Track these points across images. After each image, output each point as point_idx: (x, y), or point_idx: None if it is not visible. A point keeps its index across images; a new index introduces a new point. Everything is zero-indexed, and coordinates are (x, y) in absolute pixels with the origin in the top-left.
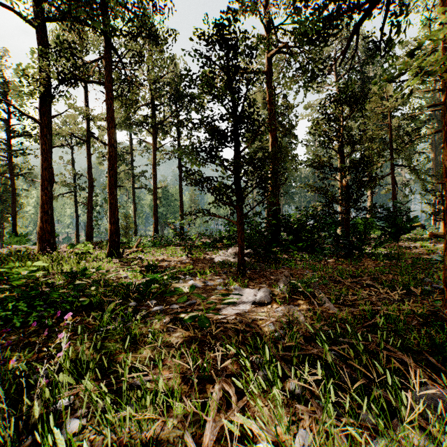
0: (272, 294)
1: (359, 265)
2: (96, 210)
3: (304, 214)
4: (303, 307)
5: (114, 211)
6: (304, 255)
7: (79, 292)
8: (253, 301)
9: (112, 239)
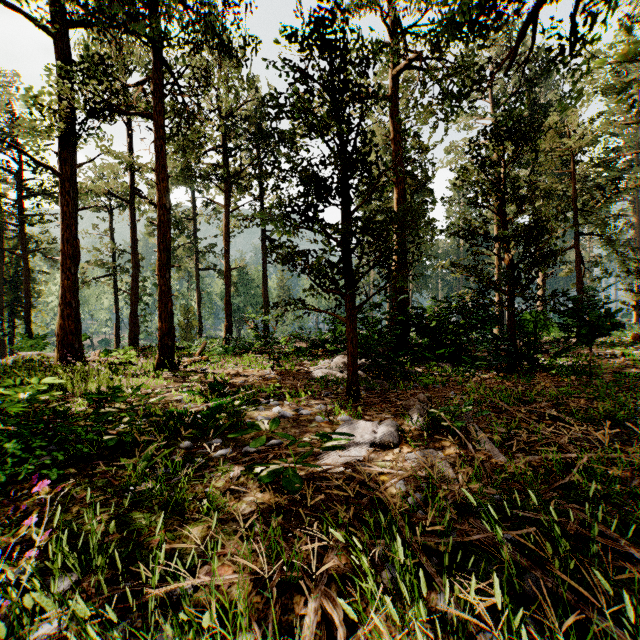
0: (400, 430)
1: (531, 384)
2: (144, 301)
3: (446, 307)
4: (450, 452)
5: (166, 302)
6: (447, 367)
7: (107, 424)
8: (372, 441)
9: (164, 343)
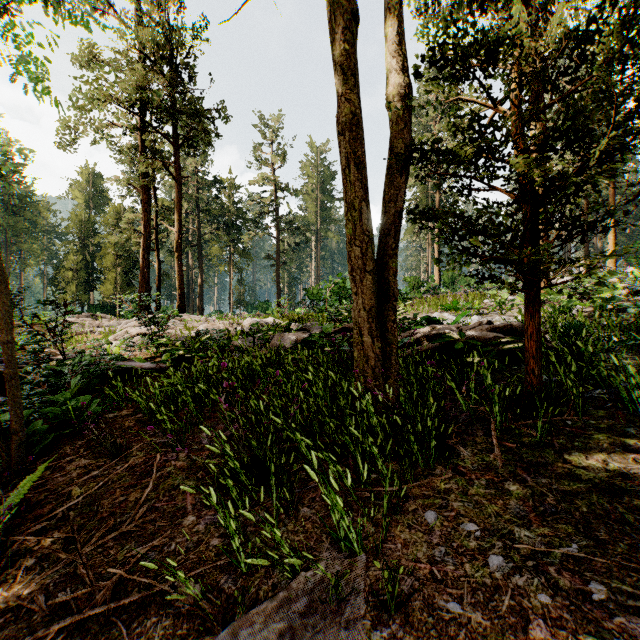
0: None
1: None
2: None
3: None
4: None
5: None
6: None
7: None
8: None
9: None
